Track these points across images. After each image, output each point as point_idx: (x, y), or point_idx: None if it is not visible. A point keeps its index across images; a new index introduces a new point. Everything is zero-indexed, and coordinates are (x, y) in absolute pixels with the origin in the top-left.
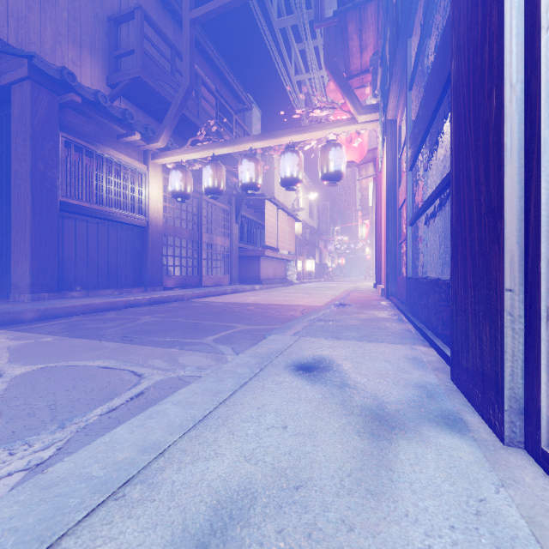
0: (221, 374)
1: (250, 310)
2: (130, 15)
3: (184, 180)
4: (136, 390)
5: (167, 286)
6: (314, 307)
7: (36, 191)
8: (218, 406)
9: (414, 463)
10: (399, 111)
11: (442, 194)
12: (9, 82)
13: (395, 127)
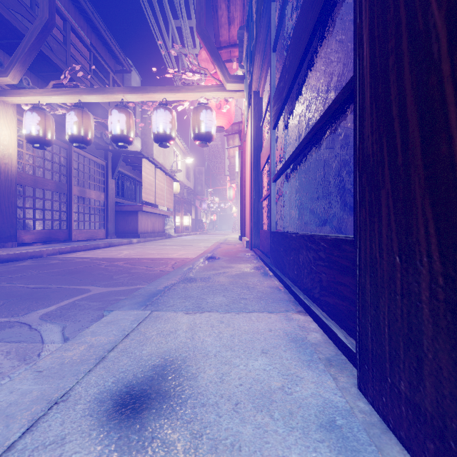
0: None
1: (117, 267)
2: None
3: (42, 124)
4: None
5: (24, 242)
6: (186, 260)
7: None
8: None
9: None
10: (261, 83)
11: (315, 139)
12: None
13: (257, 98)
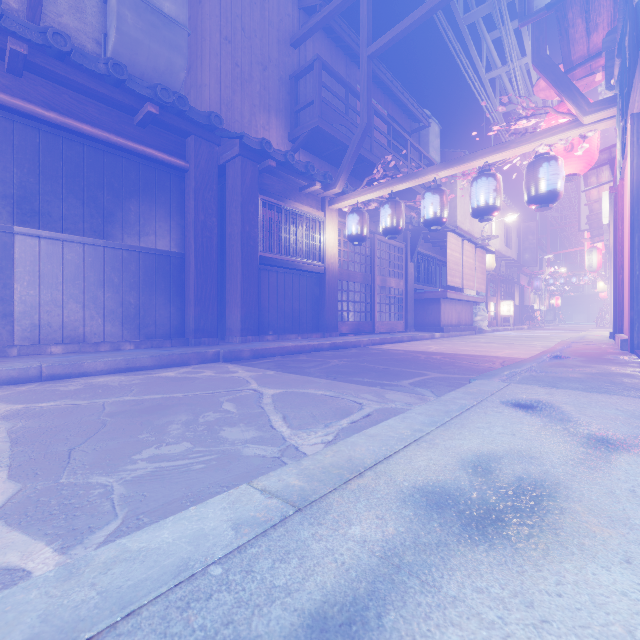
0: (443, 402)
1: (437, 360)
2: (309, 68)
3: (360, 223)
4: (364, 413)
5: (342, 332)
6: (517, 360)
7: (244, 249)
8: (452, 418)
9: (632, 464)
10: None
11: None
12: (226, 161)
13: None
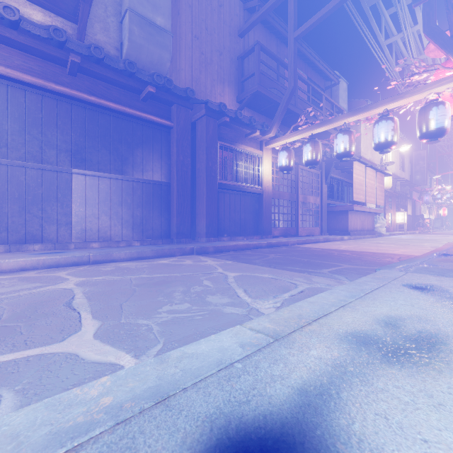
0: (358, 283)
1: (347, 255)
2: (251, 51)
3: (288, 157)
4: (298, 290)
5: (274, 235)
6: (411, 256)
7: (208, 179)
8: (366, 294)
9: None
10: None
11: None
12: (196, 120)
13: None
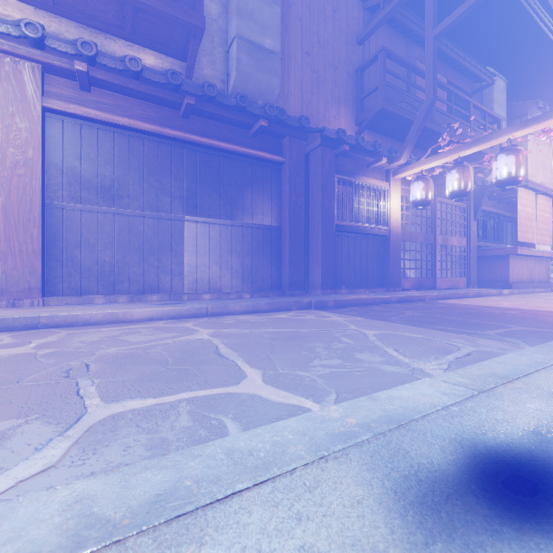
0: (552, 346)
1: (516, 315)
2: (374, 59)
3: (425, 189)
4: (463, 352)
5: (404, 288)
6: None
7: (324, 220)
8: None
9: None
10: None
11: None
12: (309, 151)
13: None
